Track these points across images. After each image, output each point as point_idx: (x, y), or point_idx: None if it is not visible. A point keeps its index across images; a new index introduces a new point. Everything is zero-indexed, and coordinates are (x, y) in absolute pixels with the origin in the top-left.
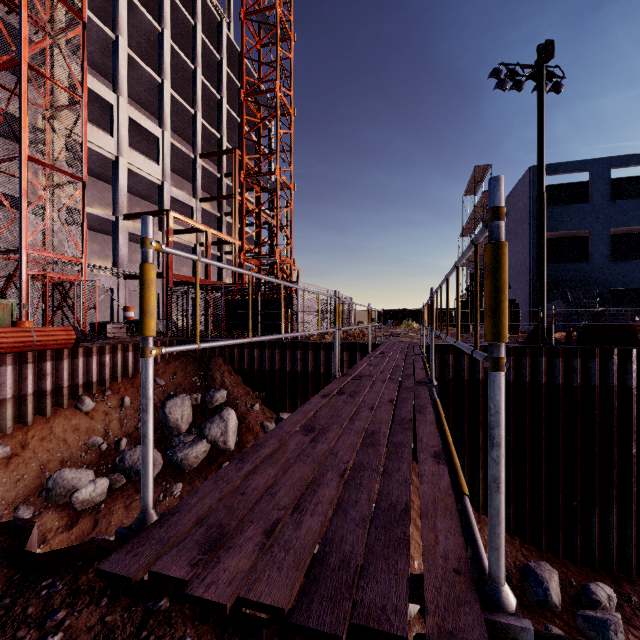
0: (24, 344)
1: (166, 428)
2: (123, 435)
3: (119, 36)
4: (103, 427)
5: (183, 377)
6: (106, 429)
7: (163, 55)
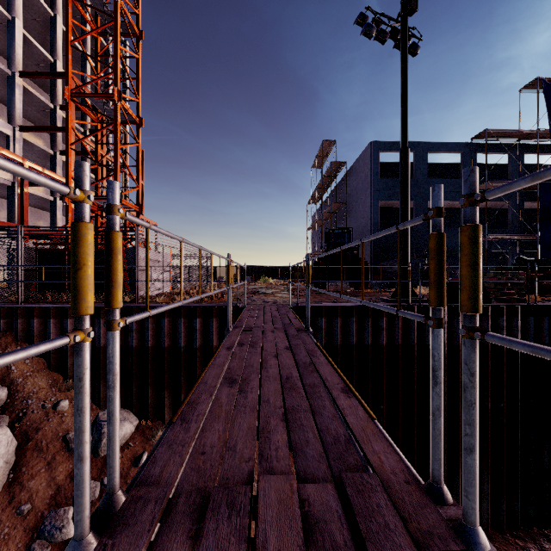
0: None
1: None
2: None
3: None
4: None
5: None
6: None
7: None
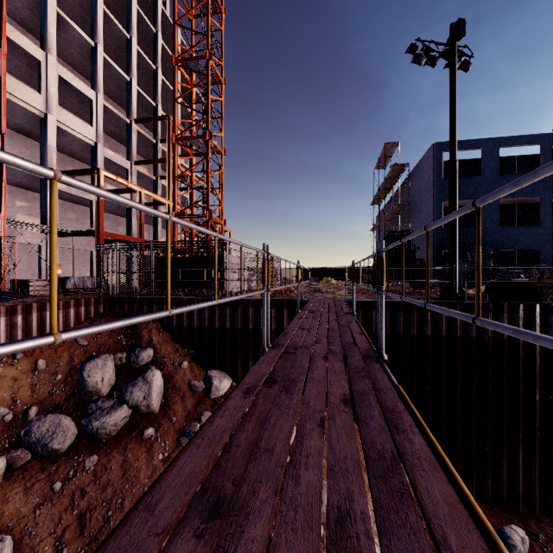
0: None
1: (84, 392)
2: (34, 402)
3: None
4: (10, 395)
5: (108, 336)
6: (13, 397)
7: (96, 19)
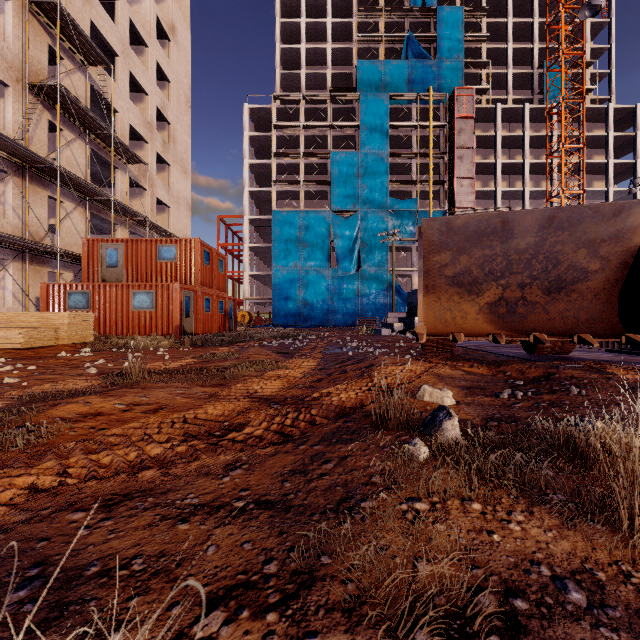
0: None
1: None
2: None
3: (496, 188)
4: None
5: None
6: None
7: (524, 175)
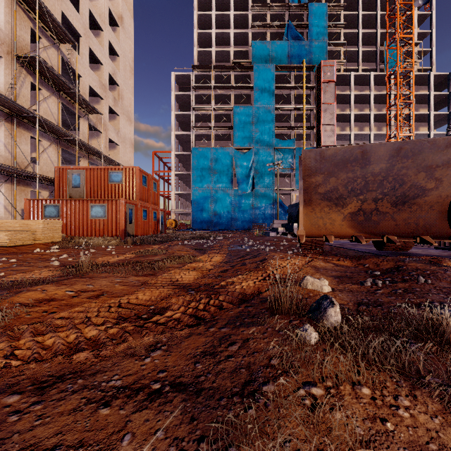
0: None
1: None
2: None
3: (351, 132)
4: None
5: None
6: None
7: (370, 122)
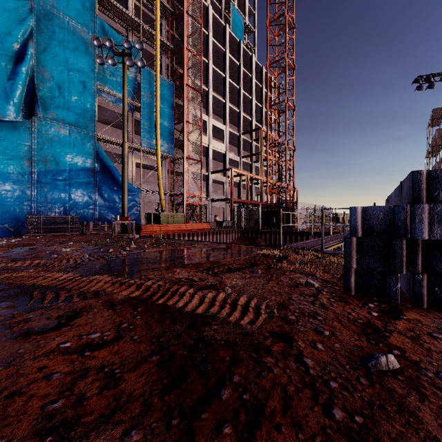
0: (197, 229)
1: None
2: None
3: (209, 88)
4: None
5: None
6: None
7: (226, 88)
